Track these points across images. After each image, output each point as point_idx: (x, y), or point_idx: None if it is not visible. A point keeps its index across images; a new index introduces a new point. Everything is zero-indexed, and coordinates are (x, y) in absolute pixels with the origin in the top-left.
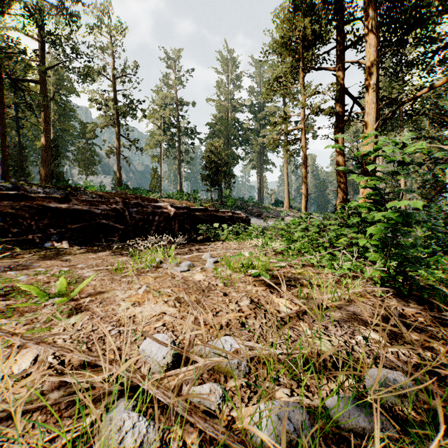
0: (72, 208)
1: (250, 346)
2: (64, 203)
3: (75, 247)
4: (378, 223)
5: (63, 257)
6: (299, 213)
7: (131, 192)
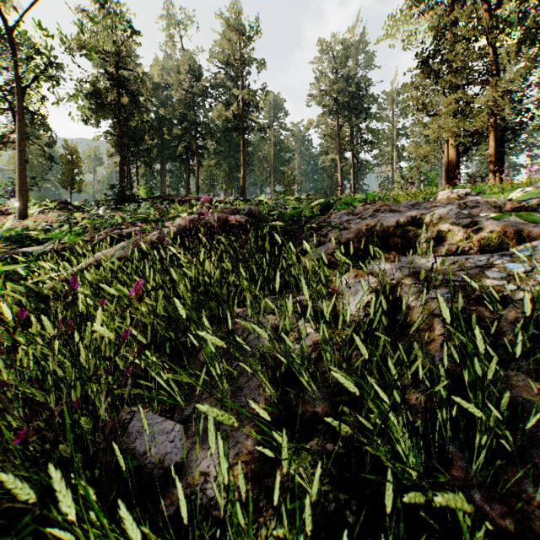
0: None
1: None
2: None
3: None
4: None
5: None
6: None
7: None
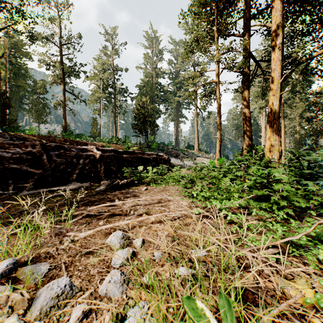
0: None
1: None
2: None
3: None
4: None
5: None
6: (206, 154)
7: (73, 136)
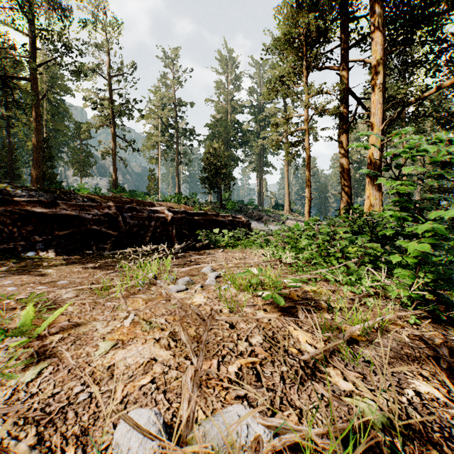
0: (59, 214)
1: (275, 427)
2: (51, 207)
3: (62, 256)
4: (421, 239)
5: (44, 270)
6: (299, 217)
7: (127, 194)
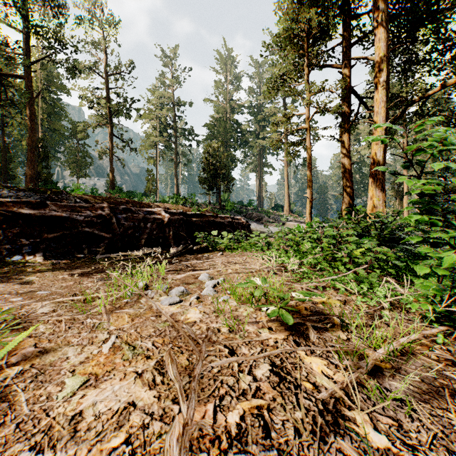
0: (49, 215)
1: None
2: (40, 209)
3: (51, 260)
4: None
5: (26, 277)
6: (299, 218)
7: (124, 195)
